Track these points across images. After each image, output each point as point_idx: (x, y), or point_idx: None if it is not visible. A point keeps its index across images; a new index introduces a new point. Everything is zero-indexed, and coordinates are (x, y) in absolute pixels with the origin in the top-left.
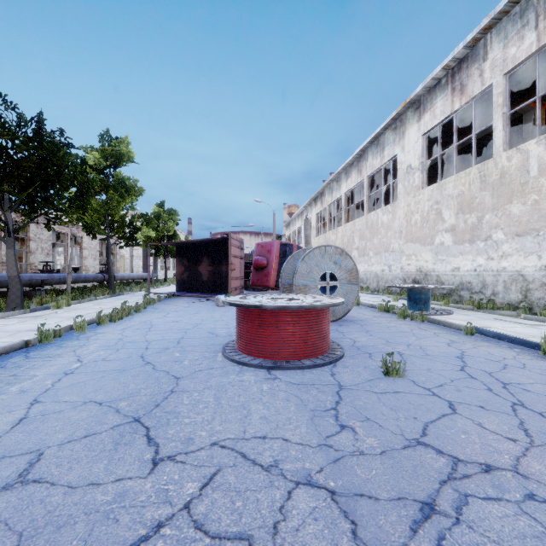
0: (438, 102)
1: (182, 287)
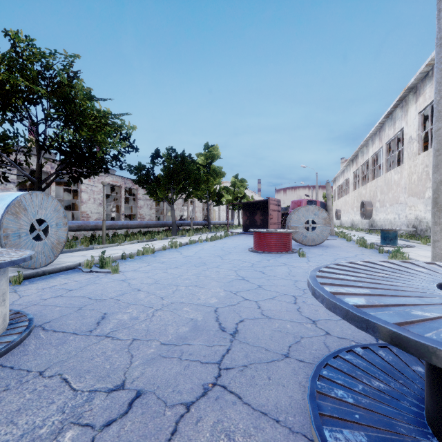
0: (427, 89)
1: (245, 229)
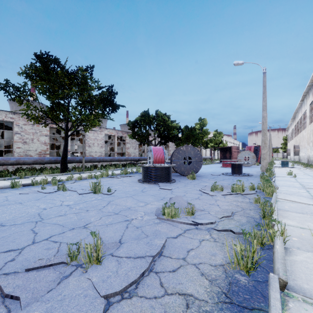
0: (310, 96)
1: (221, 161)
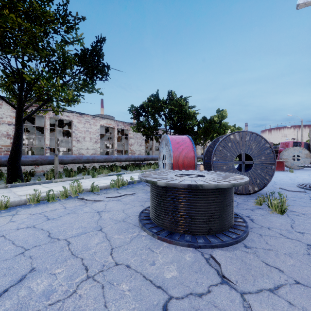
0: None
1: None
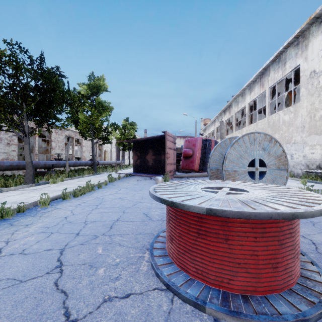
0: None
1: (136, 170)
